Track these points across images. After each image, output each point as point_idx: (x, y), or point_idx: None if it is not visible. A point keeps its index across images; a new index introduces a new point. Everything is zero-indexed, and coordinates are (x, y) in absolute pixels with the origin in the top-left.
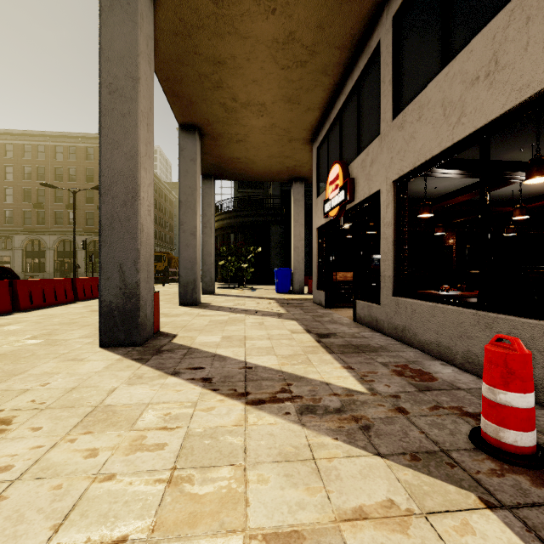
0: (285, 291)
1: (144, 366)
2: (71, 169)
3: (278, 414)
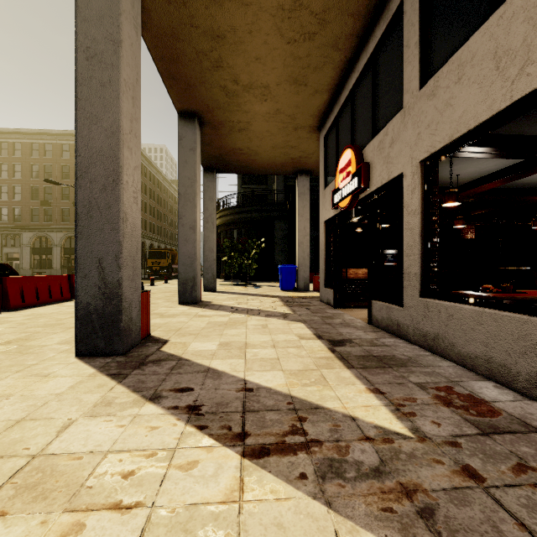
0: (289, 289)
1: (118, 386)
2: None
3: (289, 478)
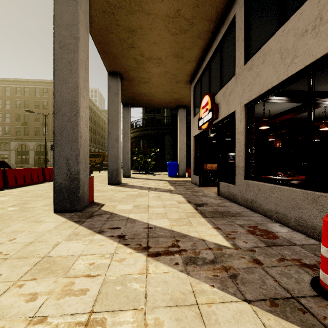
0: (173, 176)
1: (80, 226)
2: (44, 102)
3: (170, 264)
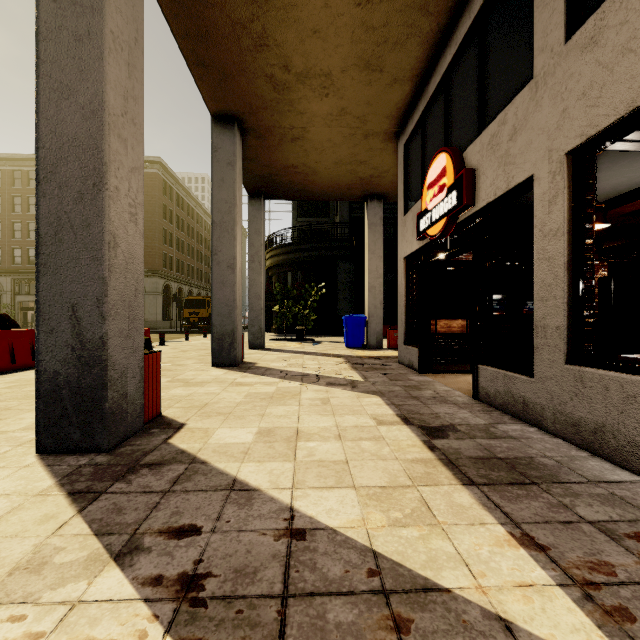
0: (357, 346)
1: (75, 520)
2: None
3: None
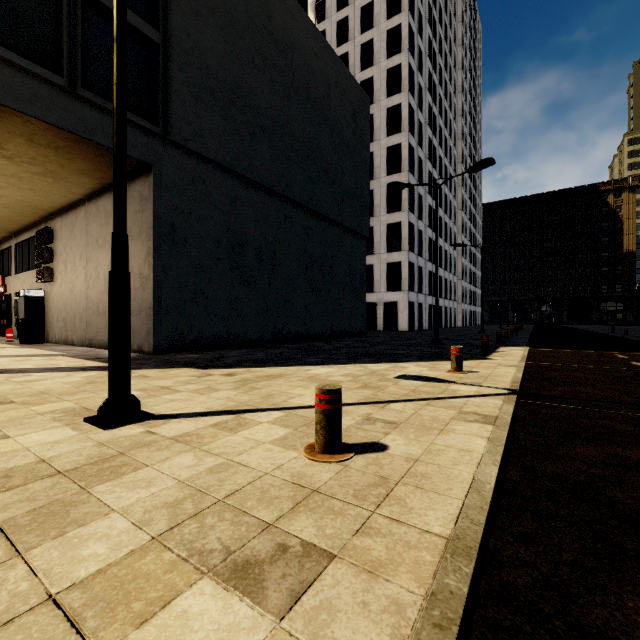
0: None
1: None
2: None
3: None
